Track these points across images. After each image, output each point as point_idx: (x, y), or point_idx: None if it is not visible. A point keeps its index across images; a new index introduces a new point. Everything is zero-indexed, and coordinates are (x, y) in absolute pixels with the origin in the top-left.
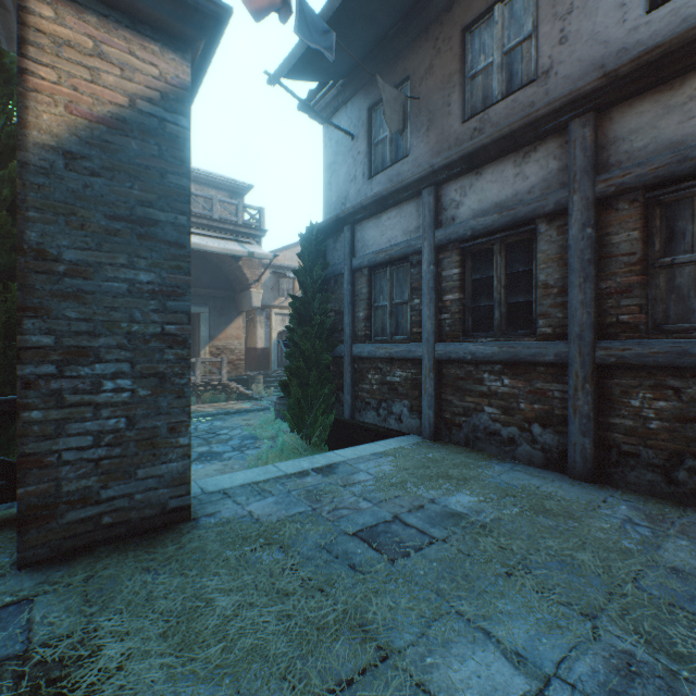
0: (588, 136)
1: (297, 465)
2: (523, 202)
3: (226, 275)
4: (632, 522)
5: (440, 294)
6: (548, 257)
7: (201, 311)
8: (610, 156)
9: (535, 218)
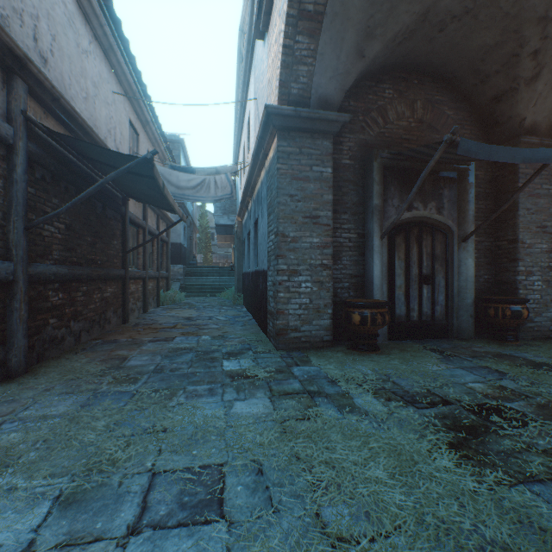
0: None
1: None
2: None
3: None
4: None
5: None
6: None
7: None
8: None
9: None
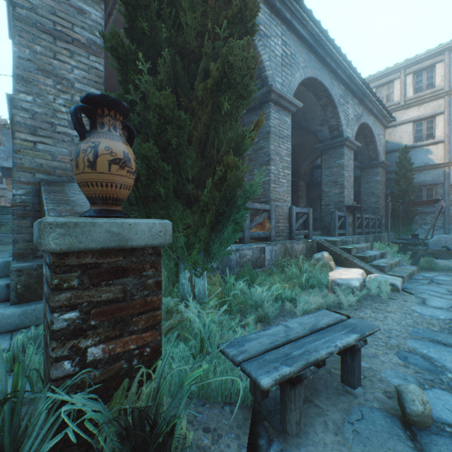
0: None
1: None
2: None
3: None
4: None
5: None
6: None
7: None
8: None
9: None
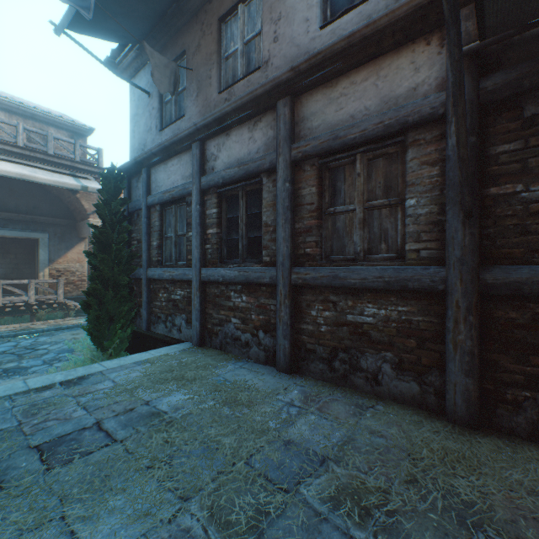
0: (287, 114)
1: (49, 380)
2: (252, 160)
3: (67, 205)
4: (291, 404)
5: (205, 228)
6: (268, 203)
7: (40, 237)
8: (301, 130)
9: (259, 172)
